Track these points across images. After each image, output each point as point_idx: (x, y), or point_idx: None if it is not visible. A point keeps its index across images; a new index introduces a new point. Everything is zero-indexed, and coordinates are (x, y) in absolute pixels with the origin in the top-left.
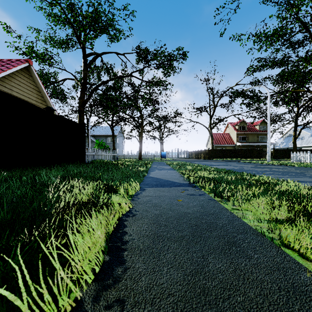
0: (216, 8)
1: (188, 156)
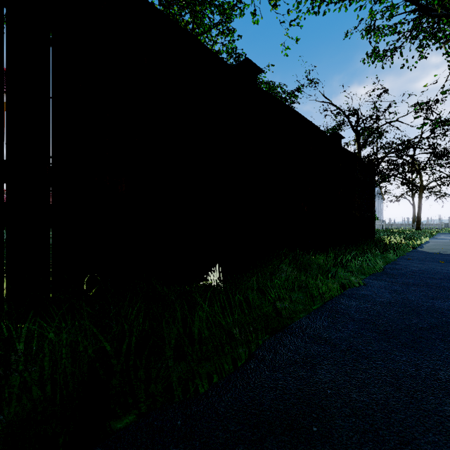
0: None
1: None
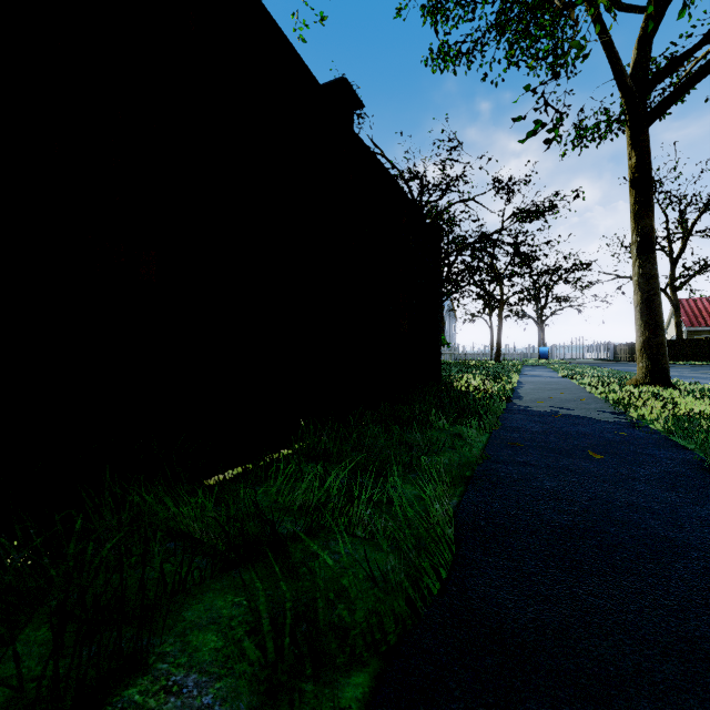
0: (670, 42)
1: (613, 356)
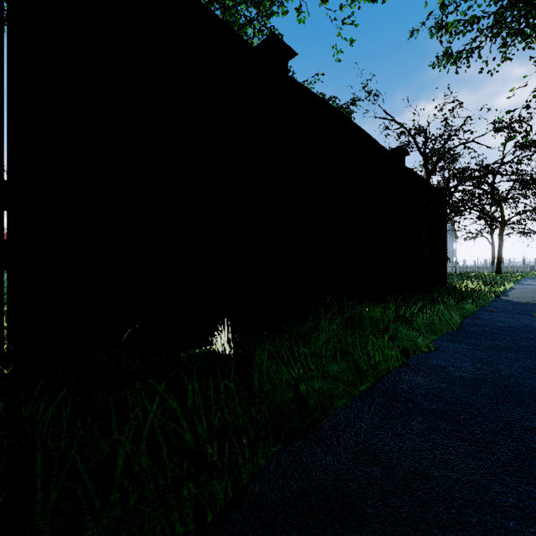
0: None
1: None
